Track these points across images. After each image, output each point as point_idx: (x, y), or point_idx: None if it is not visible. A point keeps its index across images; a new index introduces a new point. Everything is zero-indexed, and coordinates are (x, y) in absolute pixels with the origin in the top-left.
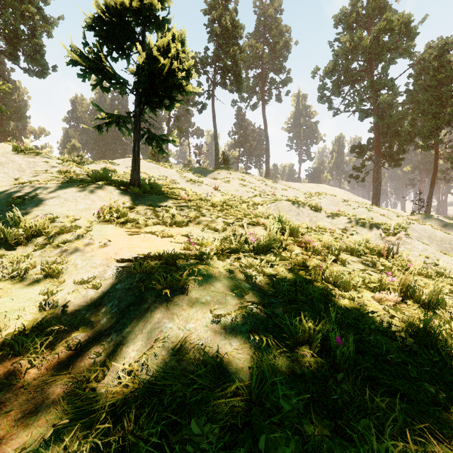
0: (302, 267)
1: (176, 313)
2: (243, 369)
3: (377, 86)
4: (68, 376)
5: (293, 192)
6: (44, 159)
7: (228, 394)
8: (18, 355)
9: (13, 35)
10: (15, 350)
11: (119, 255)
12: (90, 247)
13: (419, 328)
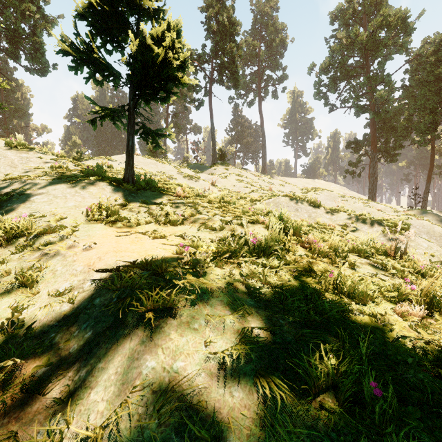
0: (309, 272)
1: (161, 346)
2: (250, 439)
3: (374, 82)
4: None
5: (289, 188)
6: (38, 155)
7: None
8: None
9: (14, 34)
10: None
11: (102, 261)
12: (73, 250)
13: None
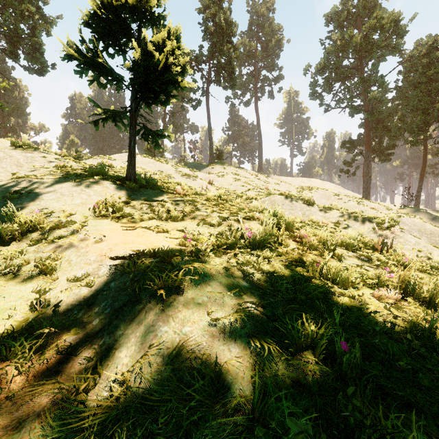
0: (299, 262)
1: (172, 316)
2: (244, 379)
3: (367, 83)
4: (56, 385)
5: (285, 186)
6: (42, 154)
7: (229, 410)
8: (6, 360)
9: (14, 34)
10: (2, 355)
11: (113, 252)
12: (84, 242)
13: (424, 329)
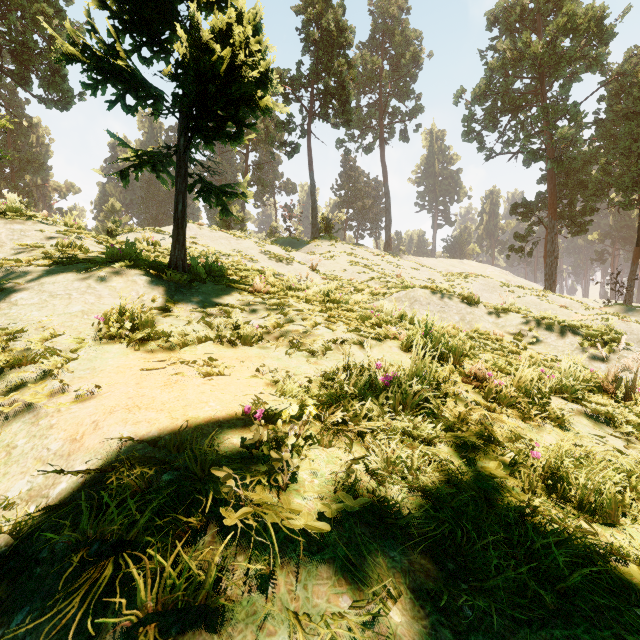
0: (489, 442)
1: None
2: None
3: (553, 115)
4: None
5: (427, 273)
6: (39, 226)
7: None
8: None
9: (23, 49)
10: None
11: (98, 433)
12: (55, 401)
13: None
